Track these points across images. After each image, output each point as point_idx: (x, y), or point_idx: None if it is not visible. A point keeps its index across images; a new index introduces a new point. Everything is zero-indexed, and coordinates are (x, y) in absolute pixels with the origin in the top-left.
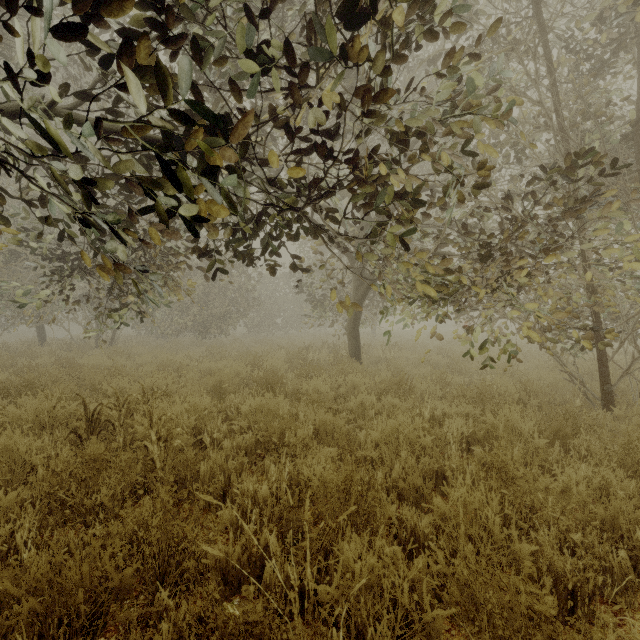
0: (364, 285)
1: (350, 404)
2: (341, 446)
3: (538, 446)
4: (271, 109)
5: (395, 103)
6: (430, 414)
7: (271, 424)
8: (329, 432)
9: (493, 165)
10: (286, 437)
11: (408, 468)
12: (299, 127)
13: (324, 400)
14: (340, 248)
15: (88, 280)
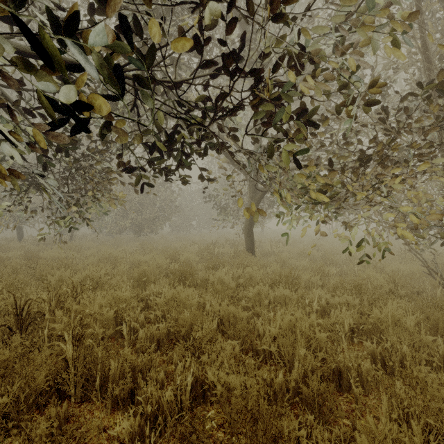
0: (257, 196)
1: (249, 294)
2: (242, 336)
3: (425, 342)
4: (178, 30)
5: (290, 32)
6: (317, 304)
7: (180, 317)
8: (231, 322)
9: (384, 82)
10: (191, 340)
11: (307, 366)
12: (203, 38)
13: (227, 291)
14: (239, 168)
15: (42, 192)
